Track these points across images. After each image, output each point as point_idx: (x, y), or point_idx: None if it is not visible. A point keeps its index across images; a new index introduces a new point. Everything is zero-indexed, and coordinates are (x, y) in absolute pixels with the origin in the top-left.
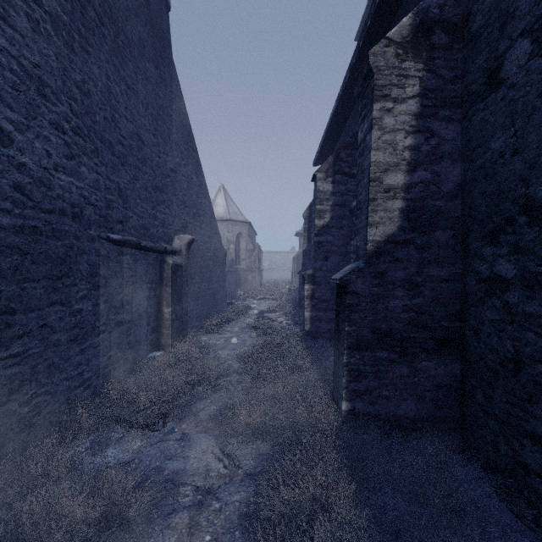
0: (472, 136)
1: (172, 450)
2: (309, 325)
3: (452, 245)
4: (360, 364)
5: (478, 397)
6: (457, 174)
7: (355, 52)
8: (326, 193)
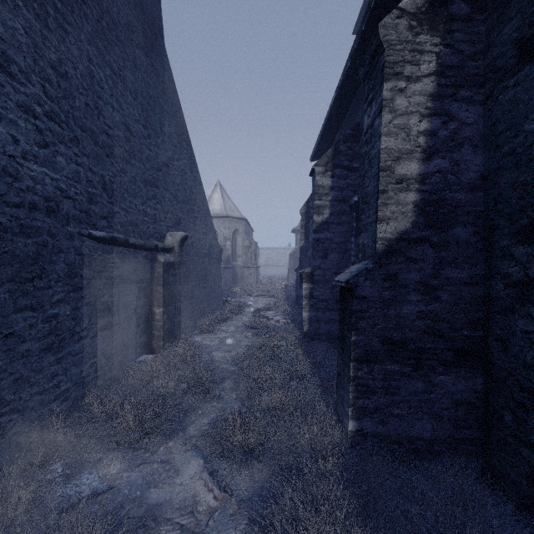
0: (499, 118)
1: (155, 475)
2: (307, 326)
3: (474, 243)
4: (368, 378)
5: (506, 419)
6: (479, 162)
7: (357, 37)
8: (325, 188)
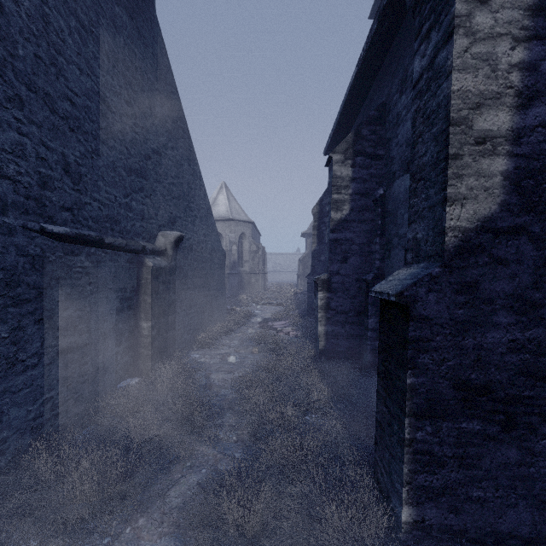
0: None
1: None
2: (323, 342)
3: None
4: (433, 442)
5: None
6: None
7: None
8: (344, 179)
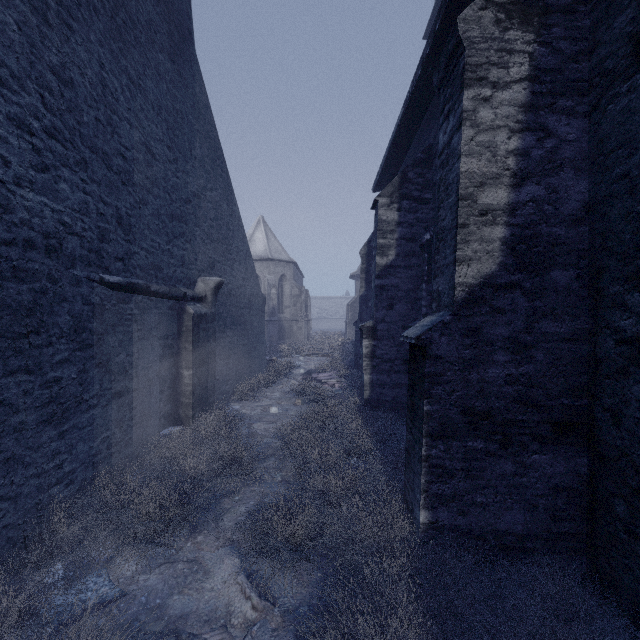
0: (608, 134)
1: (180, 578)
2: (369, 391)
3: (576, 289)
4: (445, 458)
5: (618, 510)
6: (583, 189)
7: (429, 38)
8: (390, 223)
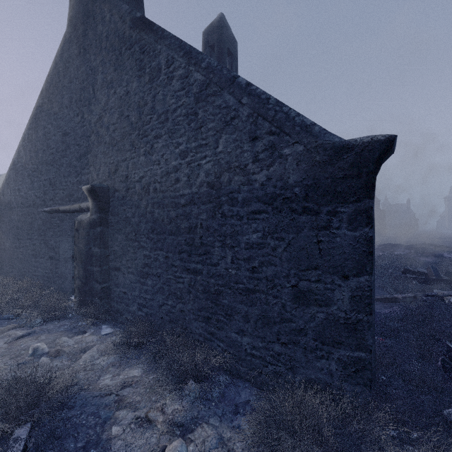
0: None
1: None
2: None
3: None
4: None
5: None
6: None
7: None
8: None
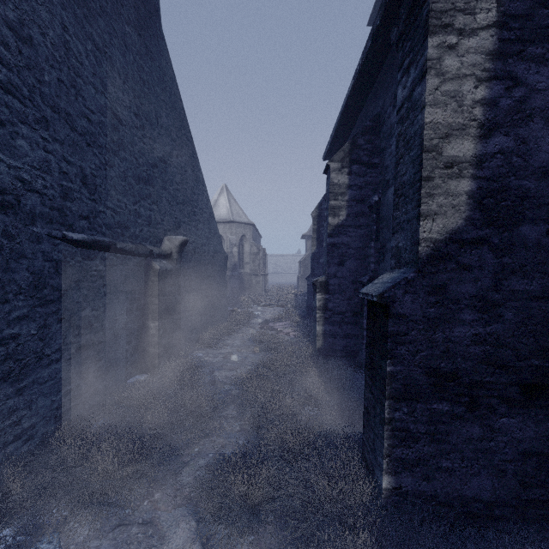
0: None
1: (133, 544)
2: (321, 341)
3: (546, 245)
4: (409, 421)
5: None
6: None
7: (380, 10)
8: (341, 186)
